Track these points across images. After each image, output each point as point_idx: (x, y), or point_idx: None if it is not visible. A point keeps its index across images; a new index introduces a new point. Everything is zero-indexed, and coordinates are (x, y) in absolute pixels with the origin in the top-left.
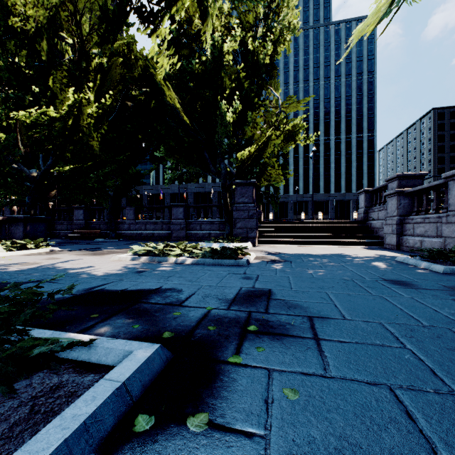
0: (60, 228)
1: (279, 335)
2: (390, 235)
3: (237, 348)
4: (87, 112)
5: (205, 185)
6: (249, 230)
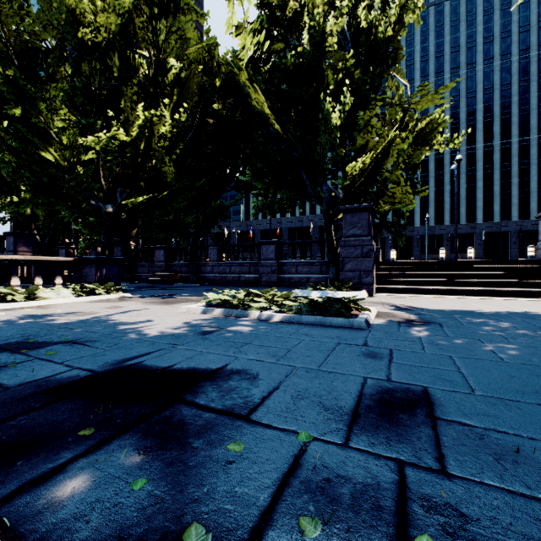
0: (141, 271)
1: None
2: None
3: None
4: (161, 133)
5: (303, 219)
6: (363, 274)
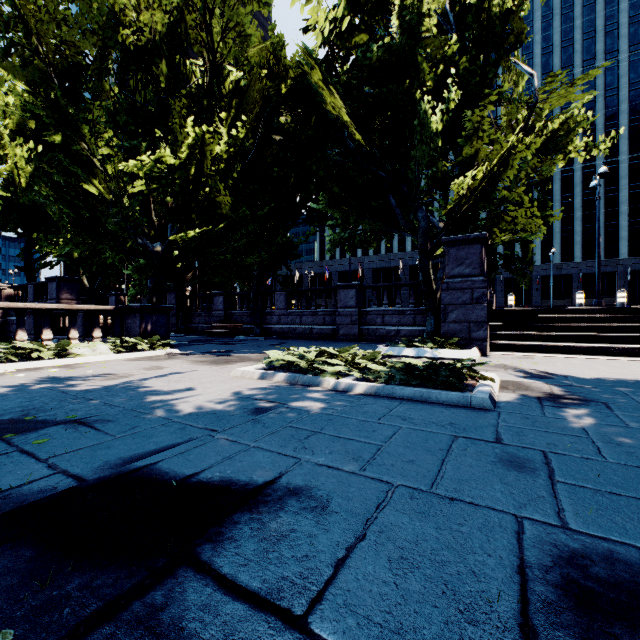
0: (197, 321)
1: None
2: None
3: None
4: (216, 153)
5: (390, 257)
6: (472, 326)
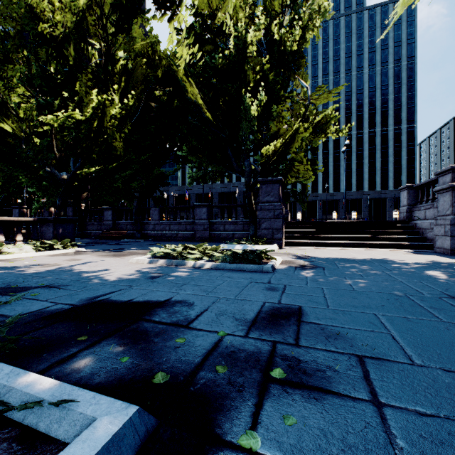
0: (91, 228)
1: (318, 390)
2: (442, 237)
3: (253, 414)
4: (112, 114)
5: (230, 185)
6: (274, 231)
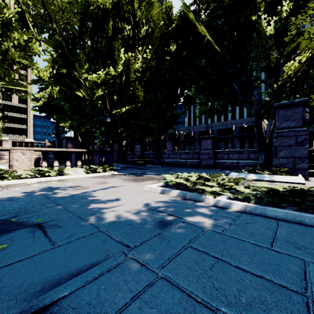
0: (128, 157)
1: None
2: None
3: None
4: (136, 67)
5: (227, 123)
6: (297, 160)
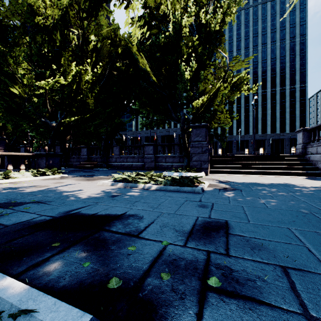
0: (72, 161)
1: (251, 300)
2: None
3: None
4: (86, 79)
5: (169, 130)
6: (202, 162)
